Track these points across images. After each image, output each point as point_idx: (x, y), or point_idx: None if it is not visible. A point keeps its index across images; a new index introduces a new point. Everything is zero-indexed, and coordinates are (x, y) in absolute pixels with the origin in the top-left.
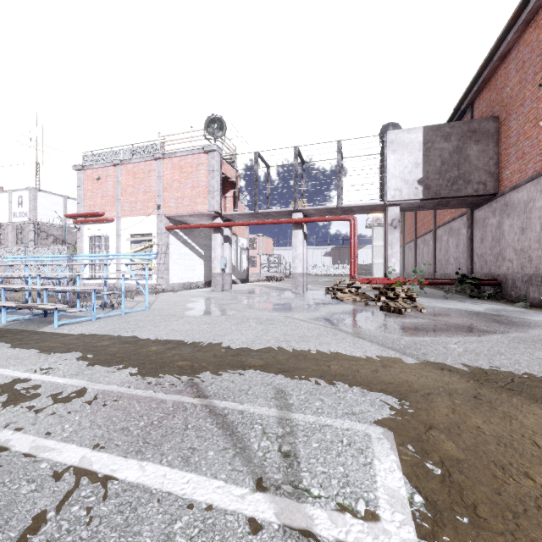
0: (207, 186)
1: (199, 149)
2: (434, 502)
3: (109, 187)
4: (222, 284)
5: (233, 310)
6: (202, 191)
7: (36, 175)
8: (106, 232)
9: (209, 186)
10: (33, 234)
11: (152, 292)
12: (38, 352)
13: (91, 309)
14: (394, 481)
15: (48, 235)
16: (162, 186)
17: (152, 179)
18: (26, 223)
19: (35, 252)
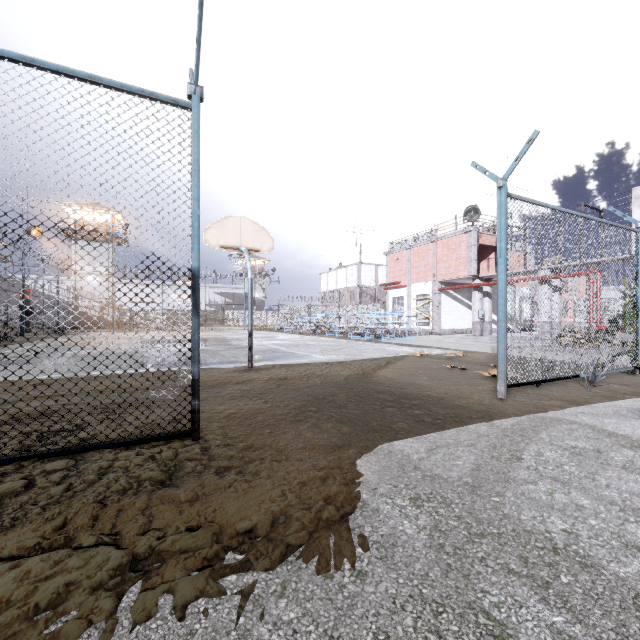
0: (466, 258)
1: (460, 231)
2: (436, 353)
3: (403, 264)
4: (480, 330)
5: (460, 341)
6: (463, 262)
7: (360, 252)
8: (401, 294)
9: (467, 258)
10: (359, 294)
11: (428, 334)
12: (380, 343)
13: (393, 335)
14: (434, 352)
15: (367, 294)
16: (435, 261)
17: (429, 256)
18: (355, 287)
19: (362, 308)
